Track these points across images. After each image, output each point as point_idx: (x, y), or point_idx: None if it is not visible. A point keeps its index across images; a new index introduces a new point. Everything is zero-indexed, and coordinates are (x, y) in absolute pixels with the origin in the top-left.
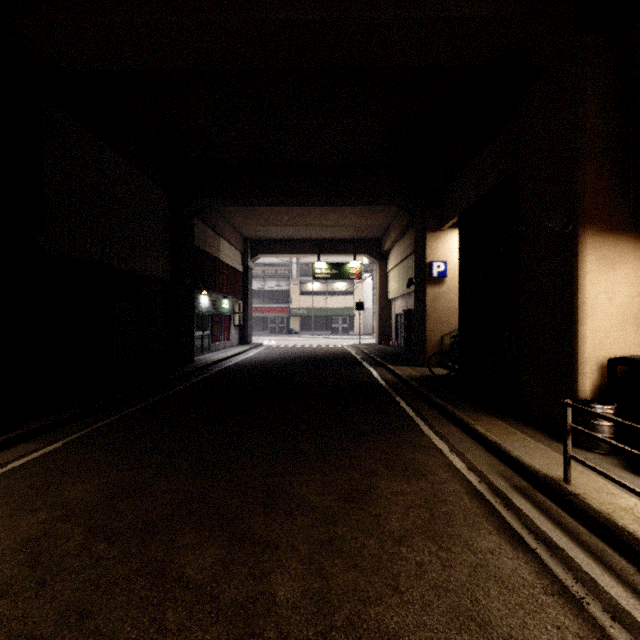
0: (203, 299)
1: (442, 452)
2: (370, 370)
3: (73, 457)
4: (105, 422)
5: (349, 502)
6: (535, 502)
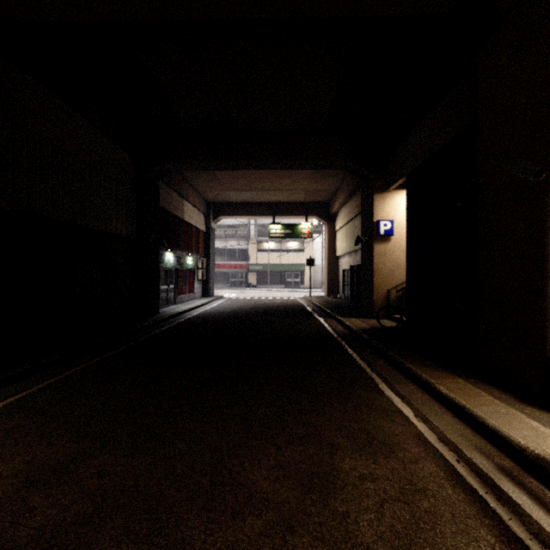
0: (168, 256)
1: (406, 417)
2: (321, 321)
3: (5, 424)
4: (55, 379)
5: (309, 492)
6: (532, 492)
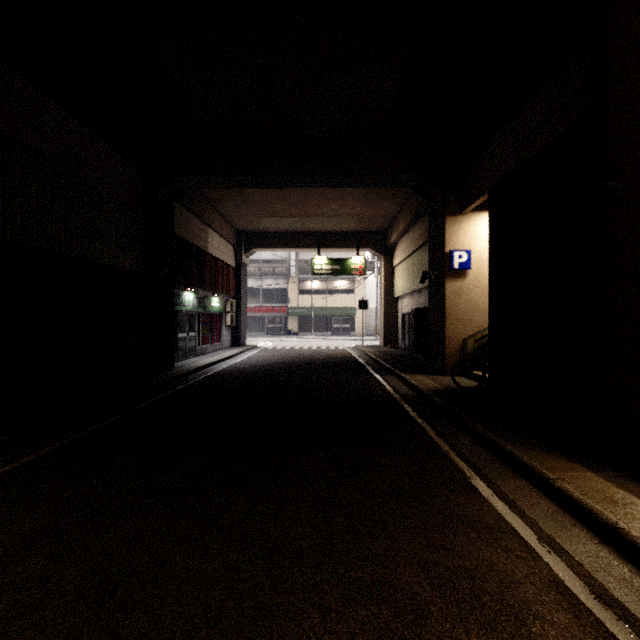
0: (187, 296)
1: (526, 543)
2: (379, 379)
3: None
4: (4, 469)
5: None
6: None
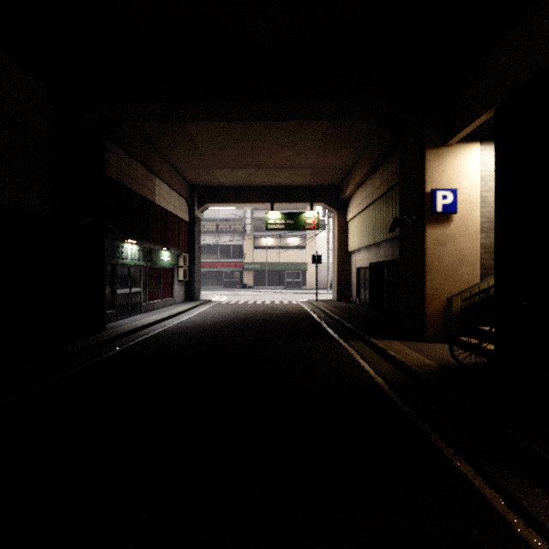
0: (129, 248)
1: None
2: (346, 347)
3: None
4: None
5: None
6: None
